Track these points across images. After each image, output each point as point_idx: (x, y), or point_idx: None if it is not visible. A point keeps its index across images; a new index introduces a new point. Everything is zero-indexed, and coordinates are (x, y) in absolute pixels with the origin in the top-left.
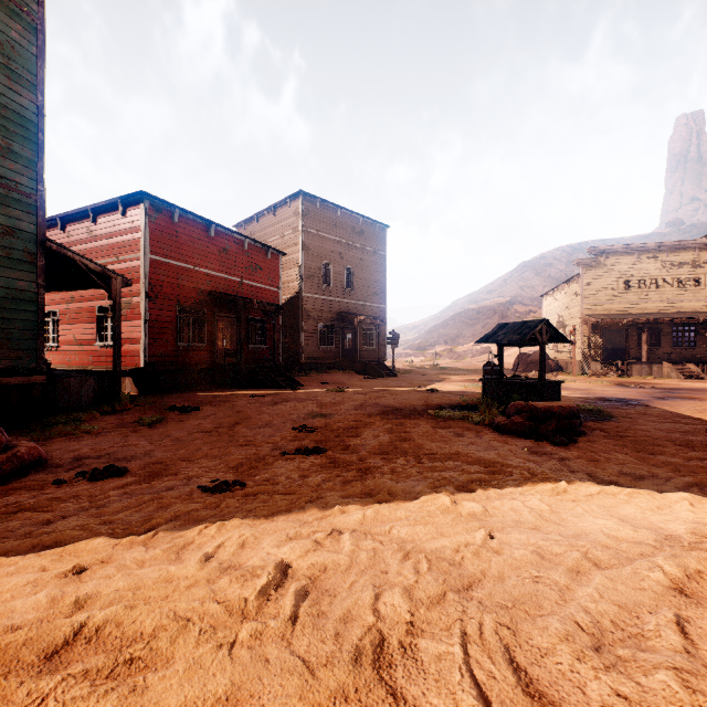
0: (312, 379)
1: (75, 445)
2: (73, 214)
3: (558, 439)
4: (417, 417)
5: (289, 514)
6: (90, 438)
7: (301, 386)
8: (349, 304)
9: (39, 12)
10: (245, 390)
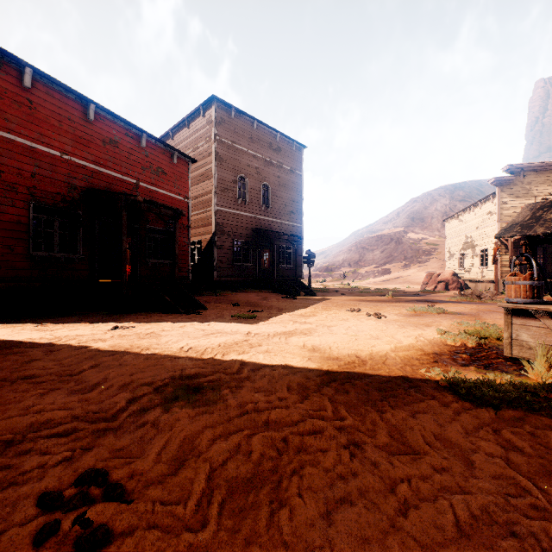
0: (221, 299)
1: None
2: None
3: None
4: (412, 395)
5: None
6: None
7: (203, 308)
8: (266, 221)
9: None
10: (124, 315)
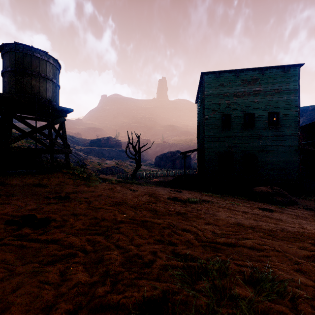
0: None
1: (305, 202)
2: (312, 123)
3: None
4: None
5: None
6: (309, 201)
7: None
8: None
9: (298, 87)
10: None
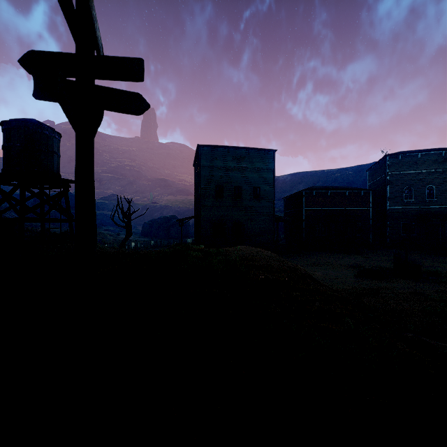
0: (375, 252)
1: None
2: (291, 195)
3: (354, 275)
4: (354, 268)
5: None
6: None
7: (360, 254)
8: (430, 208)
9: (273, 168)
10: (334, 253)
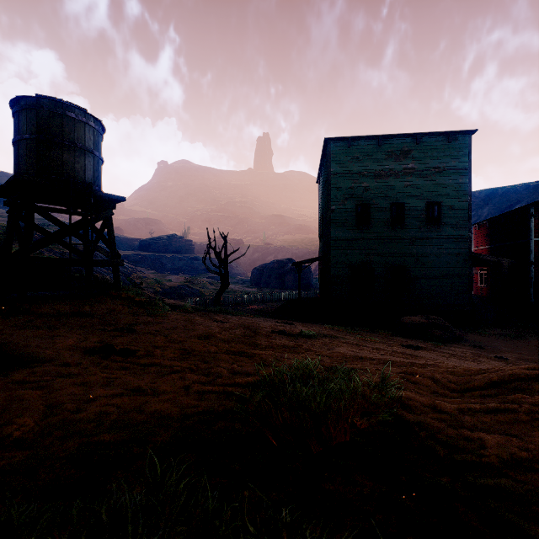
0: None
1: (475, 337)
2: (493, 218)
3: None
4: None
5: (496, 361)
6: (482, 336)
7: None
8: None
9: (468, 165)
10: None
